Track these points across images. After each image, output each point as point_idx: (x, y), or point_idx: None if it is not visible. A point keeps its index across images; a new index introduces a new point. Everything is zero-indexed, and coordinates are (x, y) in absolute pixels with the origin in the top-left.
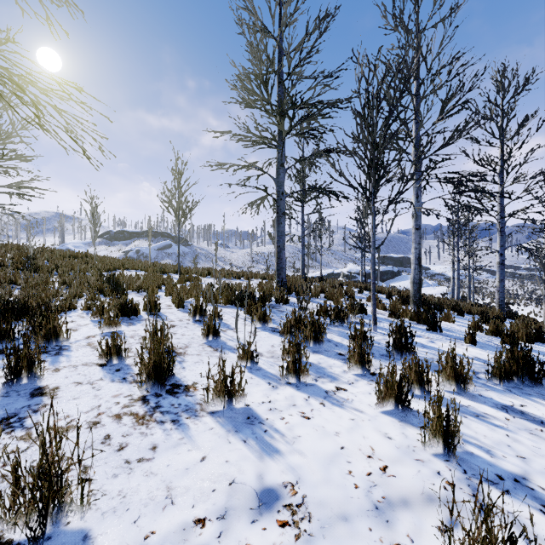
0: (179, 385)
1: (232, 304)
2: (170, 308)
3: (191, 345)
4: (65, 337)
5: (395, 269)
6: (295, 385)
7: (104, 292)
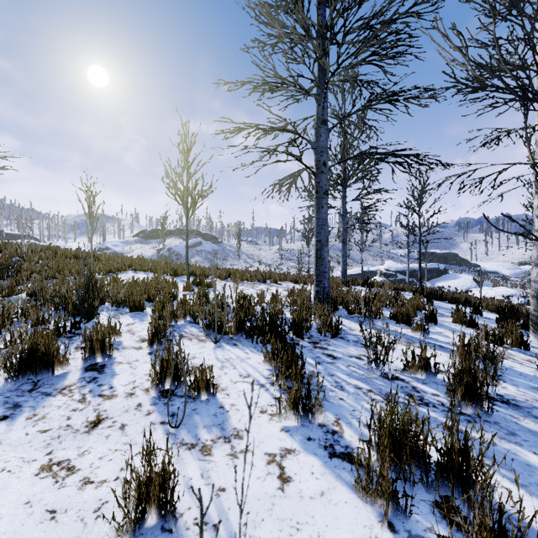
0: None
1: (245, 336)
2: (139, 348)
3: None
4: None
5: (441, 266)
6: None
7: (65, 310)
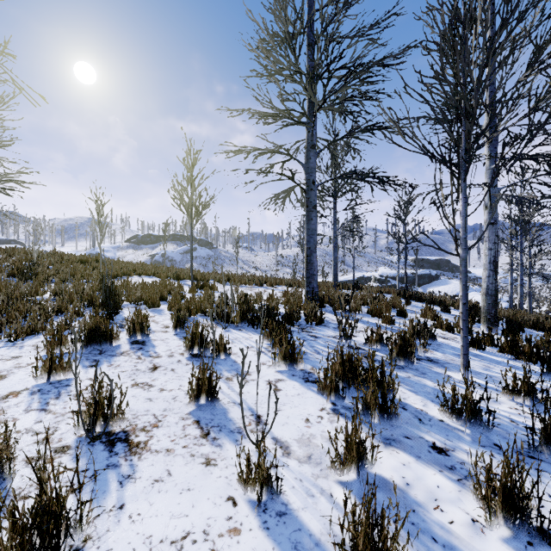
0: None
1: (248, 324)
2: (166, 331)
3: (165, 419)
4: None
5: (433, 273)
6: None
7: (93, 306)
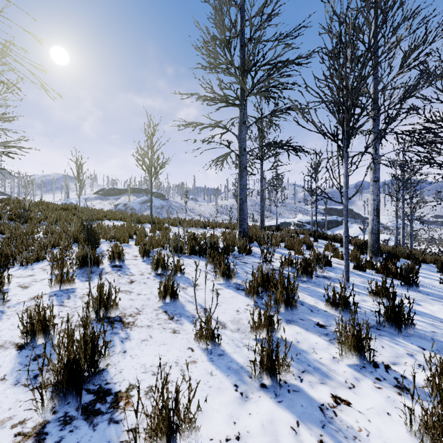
0: (106, 392)
1: (196, 254)
2: (136, 259)
3: (143, 310)
4: (9, 298)
5: (339, 219)
6: (272, 391)
7: (78, 242)
